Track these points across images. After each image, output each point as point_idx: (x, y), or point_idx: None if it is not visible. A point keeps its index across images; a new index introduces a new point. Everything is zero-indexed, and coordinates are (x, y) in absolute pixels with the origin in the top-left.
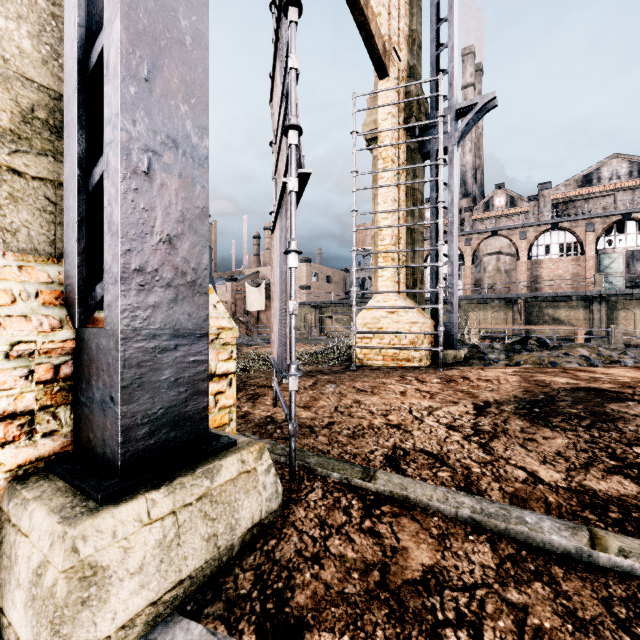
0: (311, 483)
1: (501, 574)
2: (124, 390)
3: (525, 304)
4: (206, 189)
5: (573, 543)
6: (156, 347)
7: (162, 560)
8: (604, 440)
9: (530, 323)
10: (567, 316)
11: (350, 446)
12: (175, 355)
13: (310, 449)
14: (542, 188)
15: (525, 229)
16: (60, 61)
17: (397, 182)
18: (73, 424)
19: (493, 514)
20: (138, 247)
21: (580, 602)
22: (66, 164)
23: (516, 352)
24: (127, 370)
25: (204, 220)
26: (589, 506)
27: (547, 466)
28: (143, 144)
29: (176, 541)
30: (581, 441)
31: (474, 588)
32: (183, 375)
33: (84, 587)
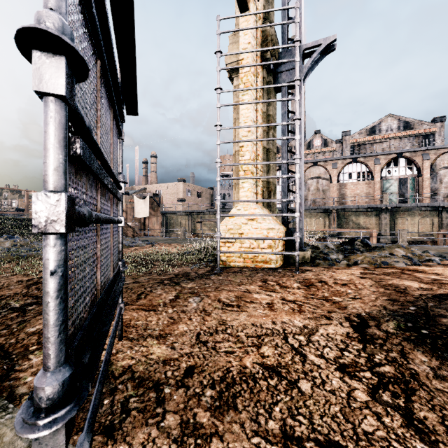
0: None
1: None
2: None
3: (337, 213)
4: None
5: None
6: None
7: None
8: None
9: (340, 227)
10: (364, 222)
11: (215, 443)
12: None
13: None
14: (344, 135)
15: (335, 161)
16: None
17: (255, 106)
18: None
19: None
20: None
21: None
22: None
23: (350, 252)
24: None
25: None
26: None
27: None
28: None
29: None
30: None
31: None
32: None
33: None
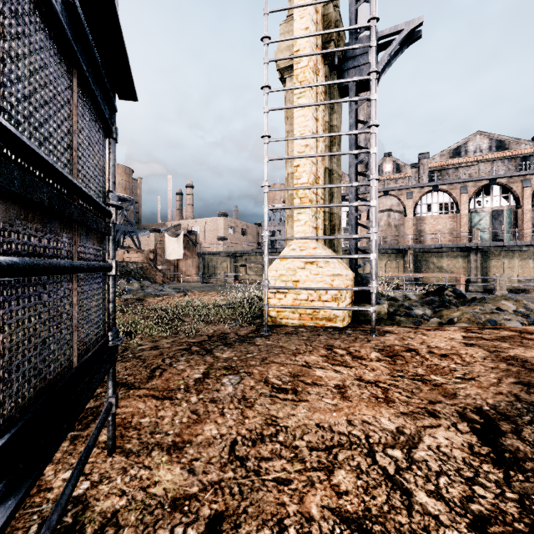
0: None
1: None
2: None
3: (414, 254)
4: None
5: None
6: None
7: None
8: None
9: (418, 271)
10: (449, 265)
11: None
12: None
13: None
14: (422, 157)
15: (411, 190)
16: None
17: (315, 113)
18: None
19: None
20: None
21: None
22: None
23: (441, 306)
24: None
25: None
26: None
27: None
28: None
29: None
30: None
31: None
32: None
33: None
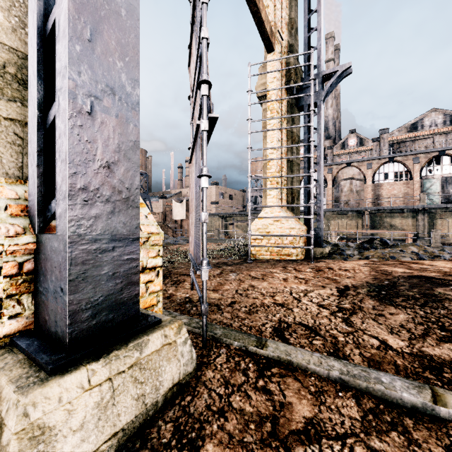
0: (218, 350)
1: (365, 425)
2: (71, 283)
3: (370, 215)
4: (137, 127)
5: (419, 399)
6: (97, 249)
7: (100, 418)
8: (435, 316)
9: (374, 228)
10: (400, 223)
11: (247, 320)
12: (113, 255)
13: (217, 323)
14: (382, 133)
15: (370, 161)
16: (26, 30)
17: (280, 127)
18: (34, 308)
19: (356, 375)
20: (82, 171)
21: (428, 449)
22: (29, 107)
23: (365, 249)
24: (73, 267)
25: (136, 151)
26: (428, 368)
27: (394, 336)
28: (87, 90)
29: (111, 402)
30: (418, 316)
31: (345, 437)
32: (119, 270)
33: (33, 445)
